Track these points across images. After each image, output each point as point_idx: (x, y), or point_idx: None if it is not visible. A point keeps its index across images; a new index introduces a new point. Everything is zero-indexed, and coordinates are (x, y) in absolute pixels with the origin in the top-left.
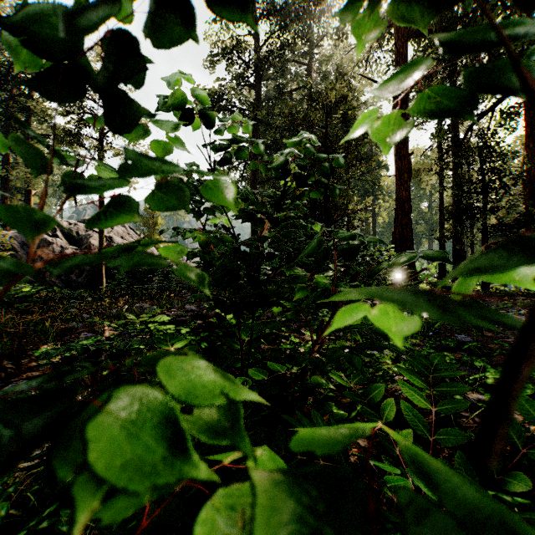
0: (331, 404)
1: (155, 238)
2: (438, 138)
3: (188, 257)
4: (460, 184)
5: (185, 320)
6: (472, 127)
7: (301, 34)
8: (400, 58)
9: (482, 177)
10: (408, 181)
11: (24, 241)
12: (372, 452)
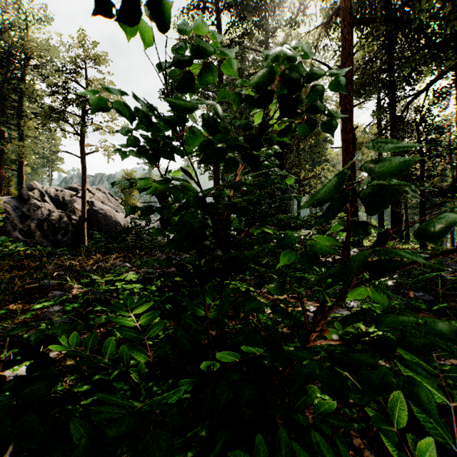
0: (314, 387)
1: (131, 203)
2: (378, 114)
3: (142, 212)
4: (399, 154)
5: (153, 277)
6: (408, 105)
7: (258, 25)
8: (346, 44)
9: (421, 148)
10: (353, 152)
11: (16, 205)
12: (371, 456)
